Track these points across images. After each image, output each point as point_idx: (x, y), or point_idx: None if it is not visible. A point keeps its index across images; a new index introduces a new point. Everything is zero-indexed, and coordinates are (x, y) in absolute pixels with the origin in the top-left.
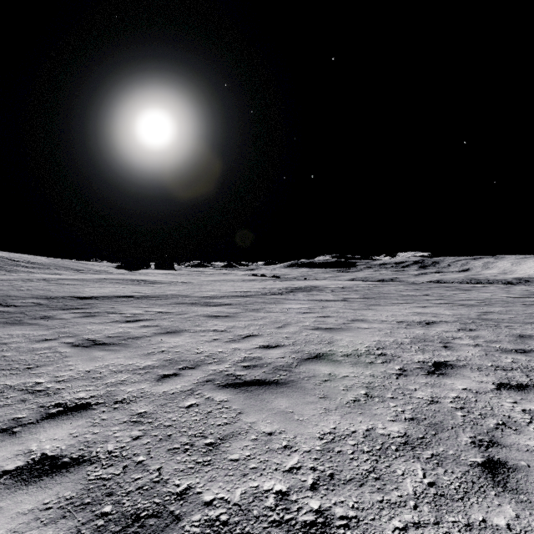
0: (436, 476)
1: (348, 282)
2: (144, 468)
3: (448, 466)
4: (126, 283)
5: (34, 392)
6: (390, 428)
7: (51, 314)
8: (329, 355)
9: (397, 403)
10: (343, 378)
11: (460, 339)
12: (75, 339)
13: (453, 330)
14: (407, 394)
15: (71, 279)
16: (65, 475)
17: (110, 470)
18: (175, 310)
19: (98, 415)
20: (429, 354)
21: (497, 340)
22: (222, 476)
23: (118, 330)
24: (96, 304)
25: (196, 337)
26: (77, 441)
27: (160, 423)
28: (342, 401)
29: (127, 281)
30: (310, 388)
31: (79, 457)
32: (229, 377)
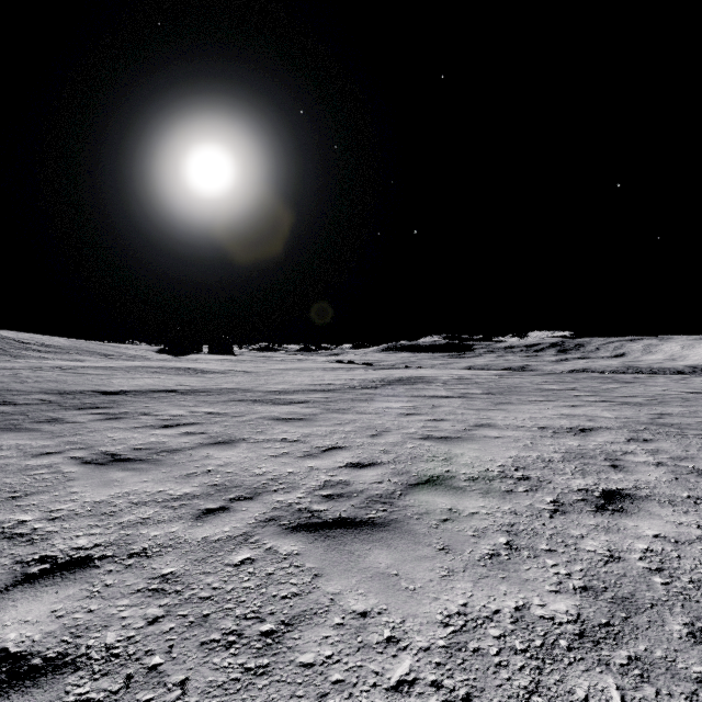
0: (644, 701)
1: (464, 371)
2: (160, 680)
3: (660, 682)
4: (168, 372)
5: (13, 537)
6: (552, 605)
7: (61, 415)
8: (446, 478)
9: (558, 560)
10: (470, 516)
11: (634, 454)
12: (88, 452)
13: (621, 441)
14: (571, 544)
15: (96, 367)
16: (29, 692)
17: (104, 682)
18: (231, 411)
19: (101, 579)
20: (592, 477)
21: (687, 455)
22: (285, 698)
23: (150, 440)
24: (124, 401)
25: (257, 450)
26: (60, 626)
27: (193, 593)
28: (473, 556)
29: (170, 370)
30: (423, 533)
31: (58, 657)
32: (301, 514)
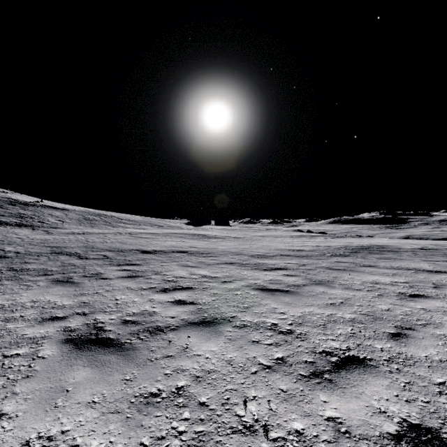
0: None
1: (421, 241)
2: None
3: None
4: (187, 237)
5: None
6: None
7: (104, 270)
8: None
9: None
10: None
11: None
12: (84, 321)
13: None
14: None
15: (148, 233)
16: None
17: None
18: (221, 274)
19: None
20: None
21: None
22: None
23: (144, 308)
24: (151, 259)
25: (243, 345)
26: None
27: None
28: None
29: (188, 235)
30: None
31: None
32: None
